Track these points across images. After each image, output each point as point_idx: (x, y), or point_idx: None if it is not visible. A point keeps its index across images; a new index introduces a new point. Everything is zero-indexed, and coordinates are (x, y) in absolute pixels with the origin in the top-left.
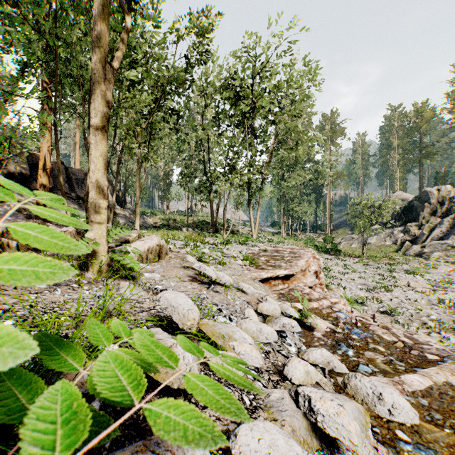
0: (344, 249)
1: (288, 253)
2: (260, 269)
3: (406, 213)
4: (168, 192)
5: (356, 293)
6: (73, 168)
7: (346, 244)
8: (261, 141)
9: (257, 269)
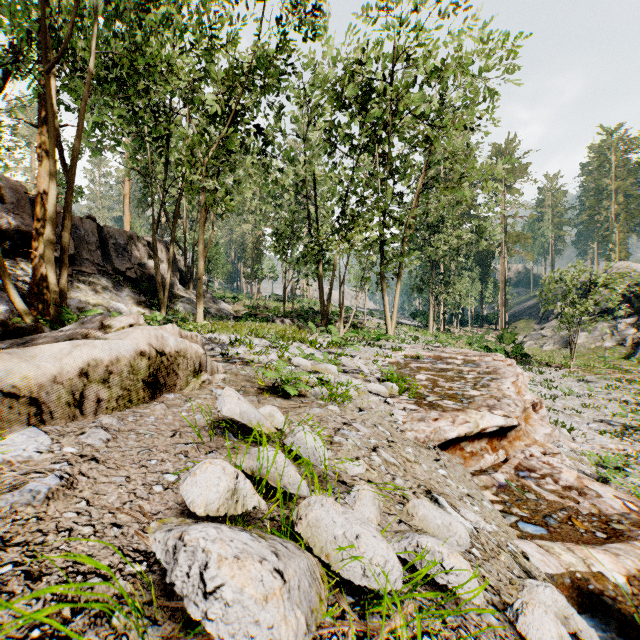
0: (532, 353)
1: (463, 363)
2: (429, 409)
3: (637, 295)
4: (258, 267)
5: (596, 442)
6: (111, 228)
7: (533, 346)
8: (401, 176)
9: (423, 409)
